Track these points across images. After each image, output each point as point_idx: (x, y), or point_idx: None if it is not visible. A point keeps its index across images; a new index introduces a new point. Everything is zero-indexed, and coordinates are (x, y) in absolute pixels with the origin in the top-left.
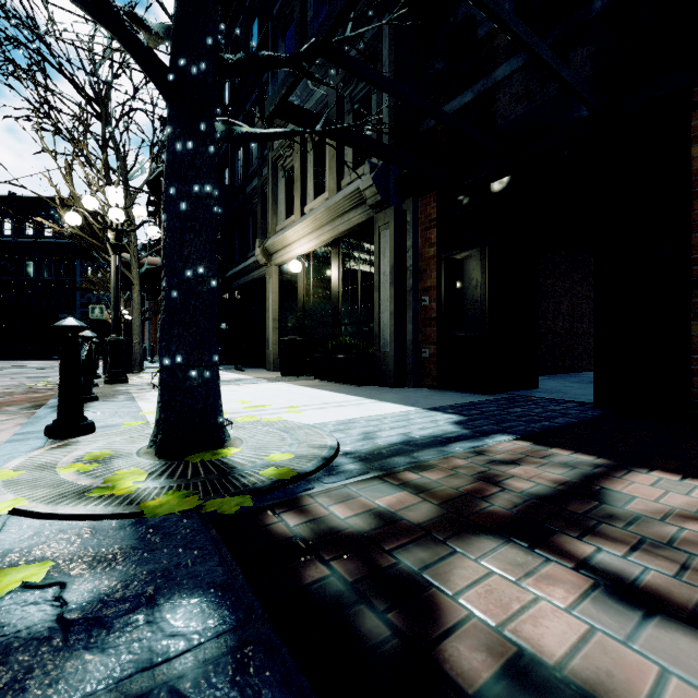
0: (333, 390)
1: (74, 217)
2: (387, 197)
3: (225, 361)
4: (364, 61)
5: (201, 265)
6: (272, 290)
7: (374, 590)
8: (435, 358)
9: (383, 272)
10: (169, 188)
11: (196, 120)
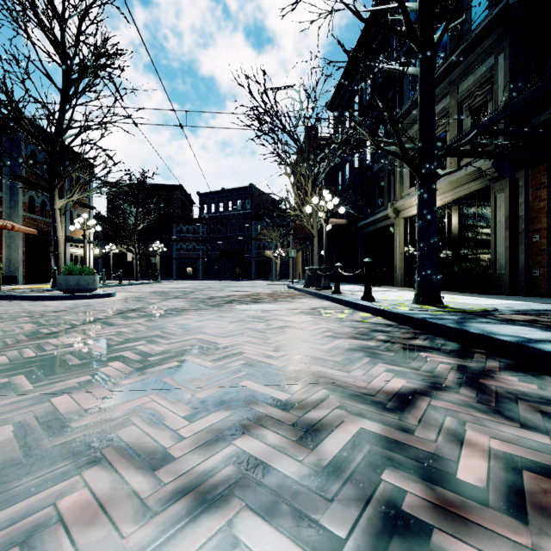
0: (462, 295)
1: (310, 209)
2: (503, 173)
3: (356, 281)
4: (481, 83)
5: (434, 238)
6: (399, 234)
7: (535, 324)
8: (545, 276)
9: (498, 220)
10: (421, 211)
11: (432, 185)
